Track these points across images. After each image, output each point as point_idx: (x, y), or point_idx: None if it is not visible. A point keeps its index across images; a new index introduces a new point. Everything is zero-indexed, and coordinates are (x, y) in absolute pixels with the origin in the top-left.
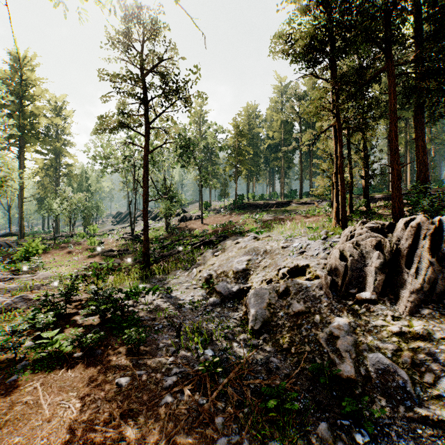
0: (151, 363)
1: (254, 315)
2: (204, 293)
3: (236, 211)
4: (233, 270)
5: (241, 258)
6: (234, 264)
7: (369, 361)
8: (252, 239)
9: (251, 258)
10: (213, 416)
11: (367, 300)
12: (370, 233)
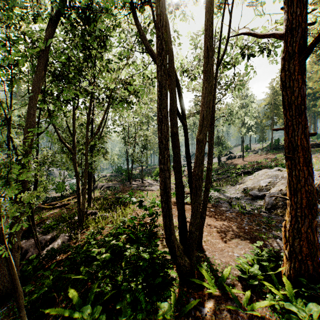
0: (220, 209)
1: (267, 202)
2: (242, 195)
3: (271, 152)
4: (260, 185)
5: (266, 179)
6: (261, 182)
7: (318, 219)
8: (277, 170)
9: (272, 180)
10: (243, 219)
11: None
12: None
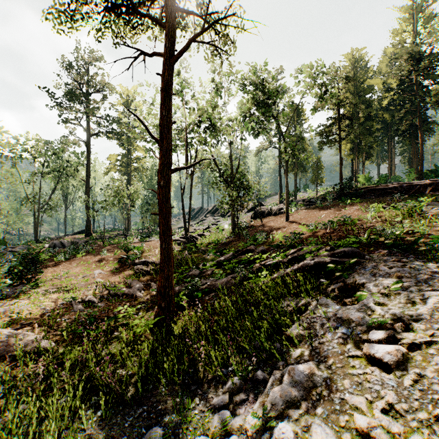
0: None
1: None
2: None
3: (343, 201)
4: None
5: None
6: None
7: None
8: None
9: None
10: None
11: None
12: None
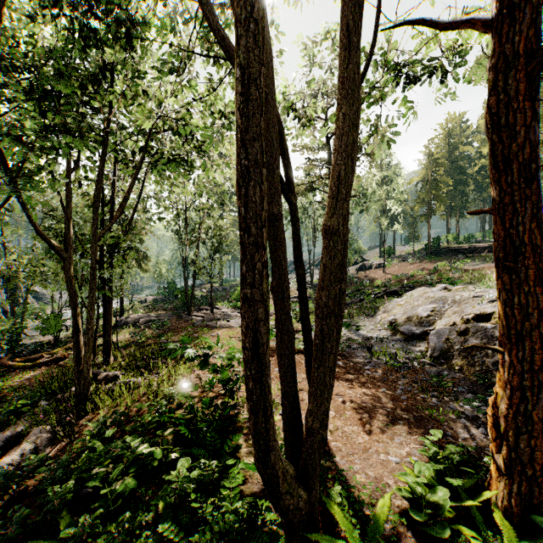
0: (354, 360)
1: (433, 346)
2: (388, 334)
3: (428, 258)
4: (418, 315)
5: (426, 305)
6: (419, 311)
7: None
8: (442, 289)
9: (437, 306)
10: (397, 380)
11: None
12: None
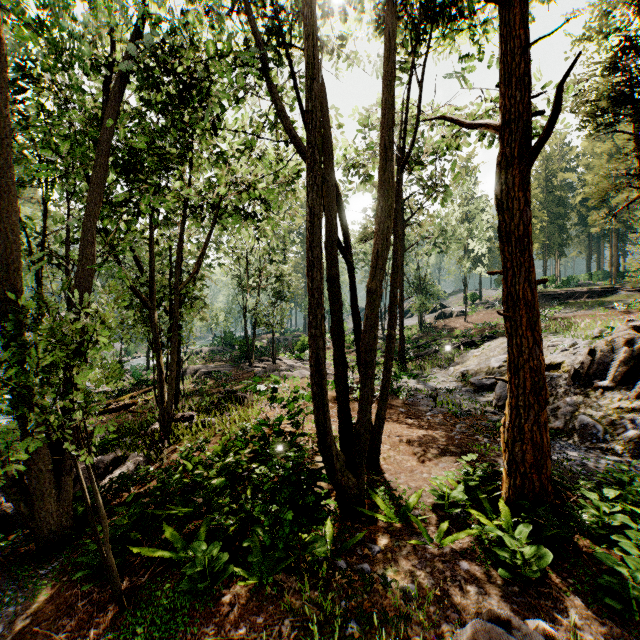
0: (417, 408)
1: (498, 395)
2: (459, 385)
3: None
4: (490, 366)
5: (500, 356)
6: (492, 361)
7: (577, 420)
8: None
9: None
10: (454, 424)
11: (603, 387)
12: (626, 331)
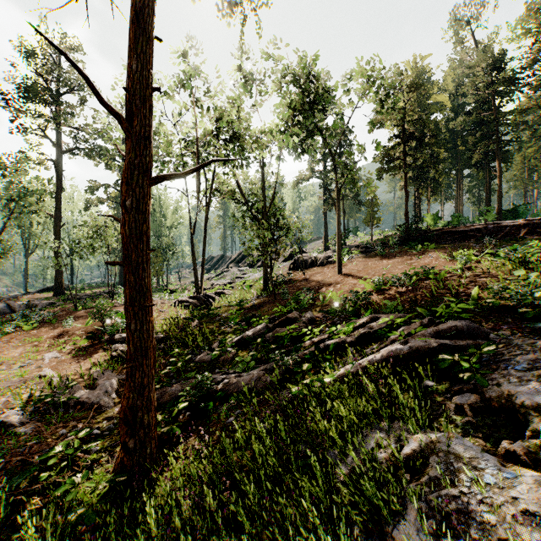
0: None
1: None
2: None
3: (410, 247)
4: None
5: None
6: None
7: None
8: None
9: None
10: None
11: None
12: None
